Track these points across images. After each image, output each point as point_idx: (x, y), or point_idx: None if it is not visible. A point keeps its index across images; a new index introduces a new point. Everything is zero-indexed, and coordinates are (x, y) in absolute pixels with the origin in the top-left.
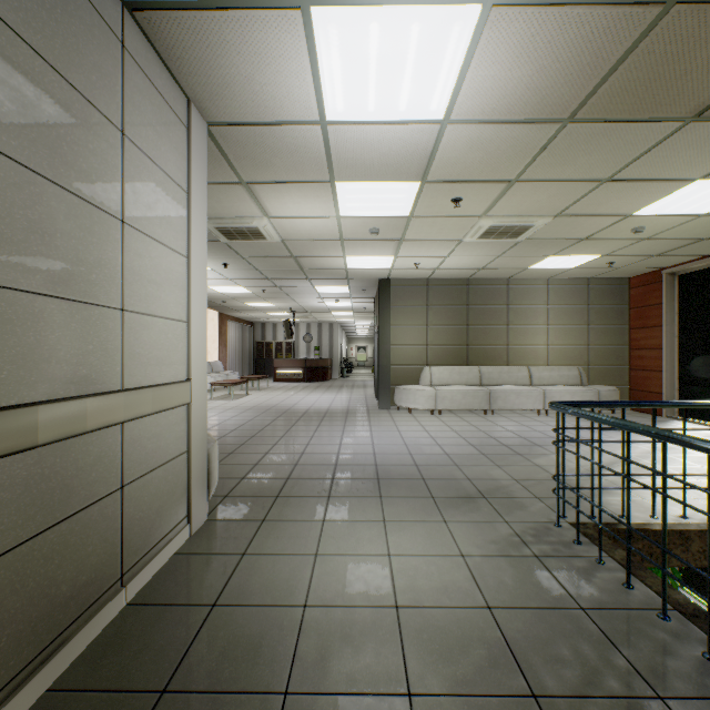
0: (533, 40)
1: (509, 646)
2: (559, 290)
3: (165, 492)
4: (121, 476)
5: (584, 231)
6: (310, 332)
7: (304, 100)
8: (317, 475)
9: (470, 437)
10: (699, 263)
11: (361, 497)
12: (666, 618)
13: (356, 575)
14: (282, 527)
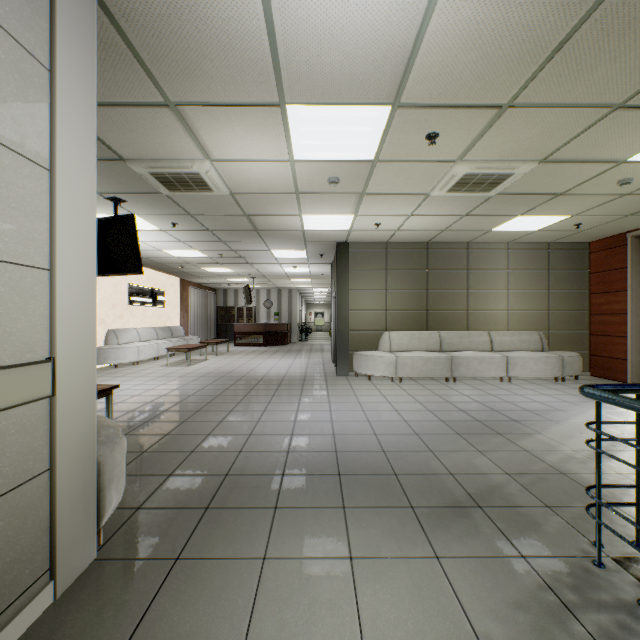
0: None
1: None
2: (519, 254)
3: None
4: None
5: (564, 183)
6: (270, 298)
7: None
8: (264, 469)
9: (438, 410)
10: None
11: (317, 508)
12: None
13: None
14: (201, 574)
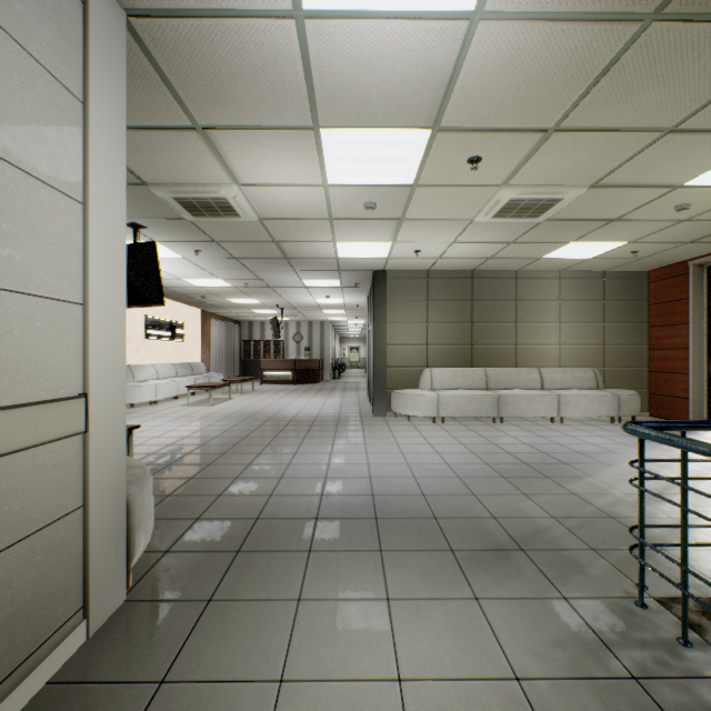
0: None
1: None
2: (572, 283)
3: (26, 585)
4: None
5: (618, 208)
6: (300, 331)
7: None
8: (297, 512)
9: (483, 453)
10: None
11: (353, 551)
12: None
13: None
14: (235, 615)
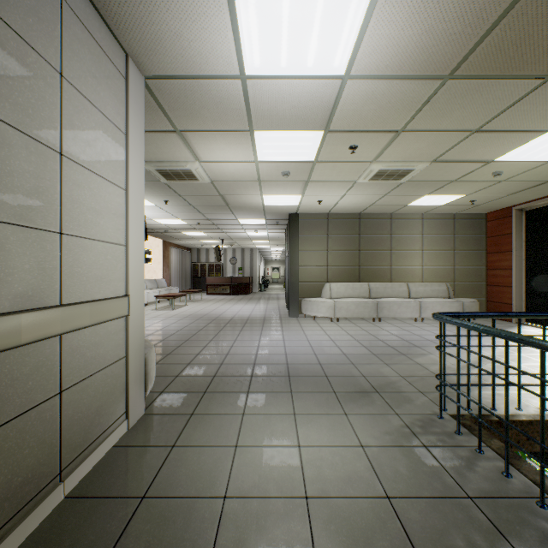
0: (424, 0)
1: (409, 537)
2: (431, 222)
3: (104, 393)
4: (59, 382)
5: (454, 174)
6: (235, 256)
7: (226, 56)
8: (239, 373)
9: (363, 340)
10: (542, 201)
11: (275, 392)
12: (544, 507)
13: (271, 466)
14: (207, 420)
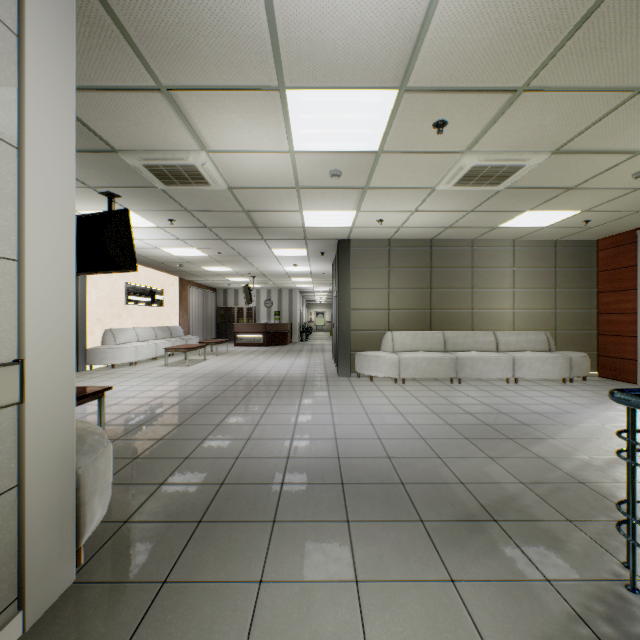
0: None
1: None
2: (525, 252)
3: None
4: None
5: (576, 176)
6: (270, 297)
7: None
8: (262, 477)
9: (444, 413)
10: None
11: (319, 522)
12: None
13: None
14: (190, 601)
